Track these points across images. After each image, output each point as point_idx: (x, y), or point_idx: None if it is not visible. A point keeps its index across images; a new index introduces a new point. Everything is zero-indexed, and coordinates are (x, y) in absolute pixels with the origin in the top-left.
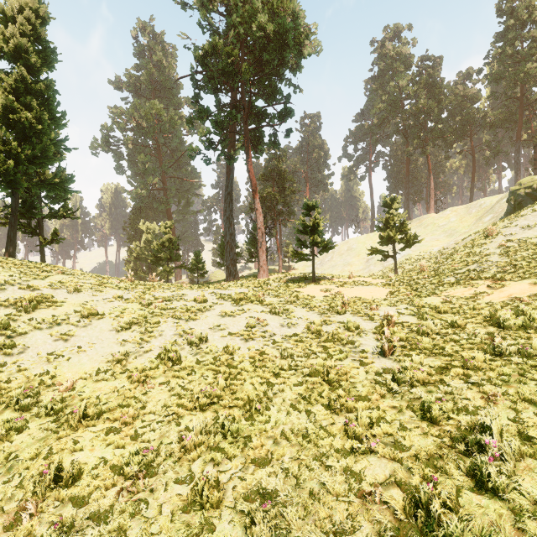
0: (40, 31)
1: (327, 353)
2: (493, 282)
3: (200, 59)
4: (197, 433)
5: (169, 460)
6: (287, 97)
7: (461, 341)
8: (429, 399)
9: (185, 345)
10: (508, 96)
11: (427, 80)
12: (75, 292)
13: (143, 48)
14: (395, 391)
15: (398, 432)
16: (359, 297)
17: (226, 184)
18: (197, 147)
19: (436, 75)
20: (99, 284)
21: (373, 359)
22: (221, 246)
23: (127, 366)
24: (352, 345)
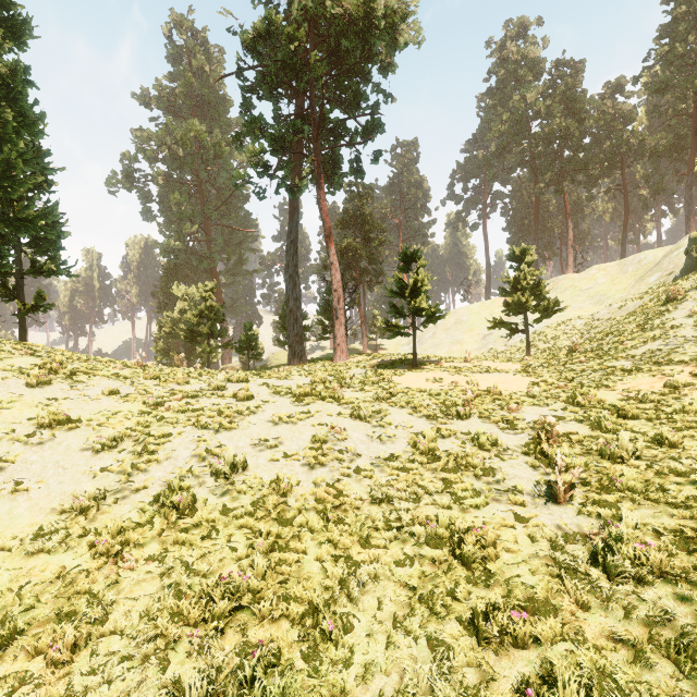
0: None
1: (451, 493)
2: None
3: (249, 45)
4: None
5: None
6: (375, 105)
7: (694, 474)
8: None
9: (208, 476)
10: (677, 111)
11: (564, 93)
12: (42, 384)
13: (180, 50)
14: (604, 590)
15: None
16: (487, 391)
17: (289, 228)
18: (246, 172)
19: (577, 84)
20: (86, 372)
21: (537, 507)
22: (282, 316)
23: (95, 520)
24: (492, 476)
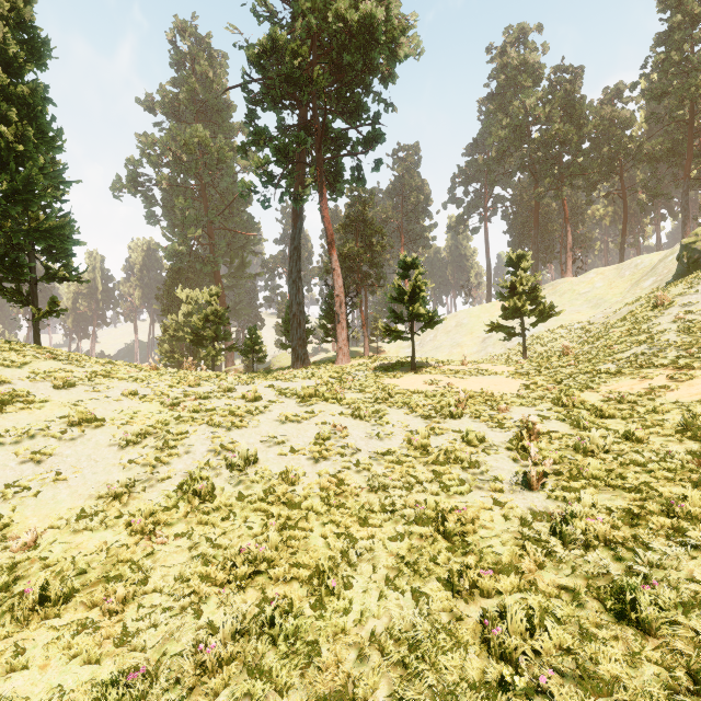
0: (24, 12)
1: (440, 483)
2: (675, 371)
3: (254, 61)
4: (226, 637)
5: (174, 691)
6: (376, 116)
7: (650, 465)
8: (631, 584)
9: (223, 468)
10: (673, 118)
11: (563, 99)
12: (67, 386)
13: (183, 56)
14: (559, 555)
15: (582, 647)
16: (480, 392)
17: (293, 235)
18: (251, 182)
19: (575, 91)
20: (105, 375)
21: (513, 493)
22: (285, 320)
23: (128, 504)
24: (477, 468)
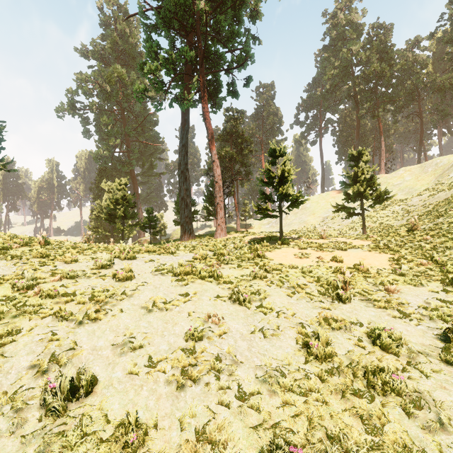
0: None
1: None
2: None
3: None
4: None
5: None
6: (247, 41)
7: None
8: None
9: (34, 407)
10: None
11: (378, 46)
12: None
13: (109, 19)
14: None
15: None
16: (354, 267)
17: (181, 135)
18: (144, 86)
19: (388, 40)
20: None
21: None
22: (177, 203)
23: None
24: (428, 411)
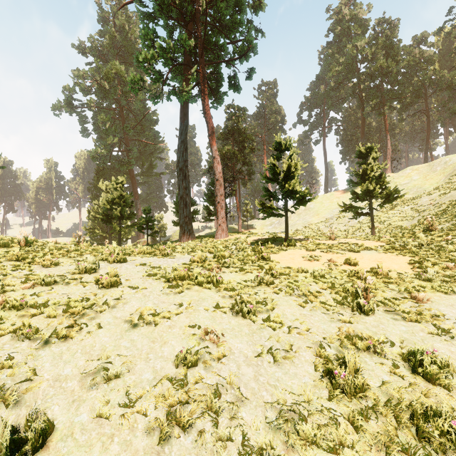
0: None
1: None
2: None
3: None
4: None
5: None
6: (249, 31)
7: None
8: None
9: None
10: None
11: (384, 42)
12: None
13: (107, 15)
14: None
15: None
16: (371, 271)
17: (180, 130)
18: (139, 75)
19: (394, 35)
20: None
21: None
22: (176, 203)
23: None
24: None
